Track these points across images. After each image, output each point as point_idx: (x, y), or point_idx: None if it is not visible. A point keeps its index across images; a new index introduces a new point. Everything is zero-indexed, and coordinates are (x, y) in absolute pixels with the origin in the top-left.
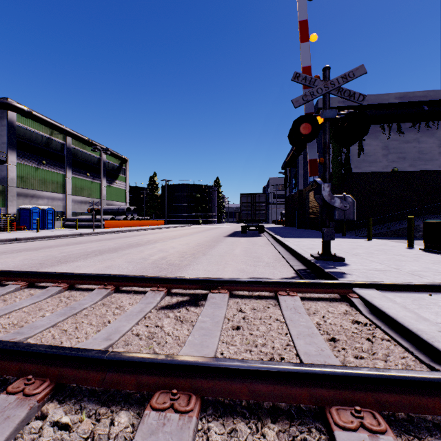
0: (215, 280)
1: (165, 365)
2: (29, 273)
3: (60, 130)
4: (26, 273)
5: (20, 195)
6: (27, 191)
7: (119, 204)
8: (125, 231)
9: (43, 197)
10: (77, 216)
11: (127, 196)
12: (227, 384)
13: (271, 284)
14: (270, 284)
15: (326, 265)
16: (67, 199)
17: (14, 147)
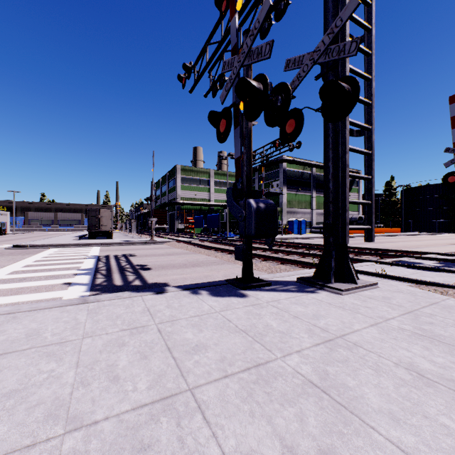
0: (377, 249)
1: (351, 251)
2: (320, 244)
3: (309, 165)
4: (319, 244)
5: (288, 212)
6: (291, 210)
7: (352, 214)
8: (355, 237)
9: (299, 212)
10: (319, 225)
11: (360, 205)
12: (360, 254)
13: (397, 251)
14: (397, 251)
15: (452, 252)
16: (313, 212)
17: (285, 183)
